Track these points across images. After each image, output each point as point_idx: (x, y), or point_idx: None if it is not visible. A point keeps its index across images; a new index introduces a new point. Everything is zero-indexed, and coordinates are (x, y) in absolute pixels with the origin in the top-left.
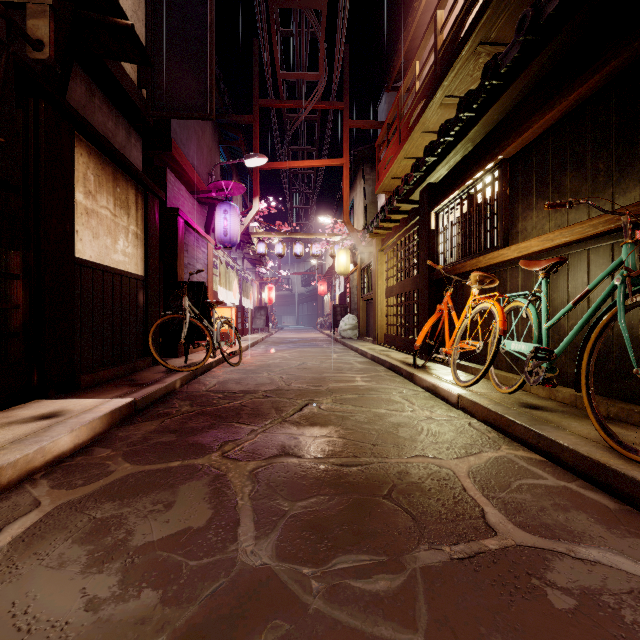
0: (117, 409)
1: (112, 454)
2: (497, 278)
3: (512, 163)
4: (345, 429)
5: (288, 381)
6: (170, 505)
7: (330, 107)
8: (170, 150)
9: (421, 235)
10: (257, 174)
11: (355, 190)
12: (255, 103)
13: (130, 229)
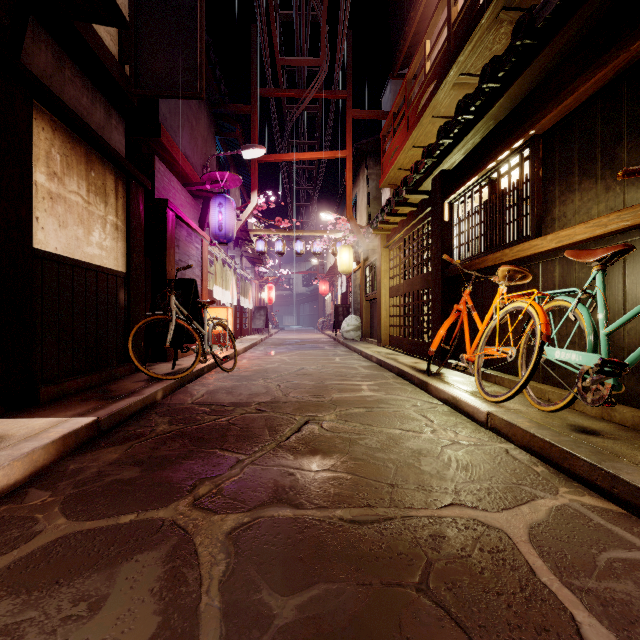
0: (72, 433)
1: (49, 501)
2: (530, 273)
3: (546, 139)
4: (354, 459)
5: (286, 390)
6: (98, 604)
7: (332, 96)
8: (158, 136)
9: (433, 228)
10: (255, 167)
11: (358, 186)
12: (253, 92)
13: (108, 219)
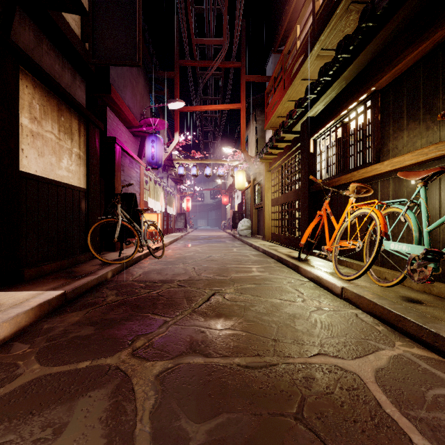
0: (46, 302)
1: (28, 351)
2: (372, 188)
3: (383, 93)
4: (247, 321)
5: (199, 271)
6: (60, 430)
7: (231, 66)
8: (109, 93)
9: (302, 157)
10: (177, 115)
11: (249, 128)
12: (176, 63)
13: (73, 151)
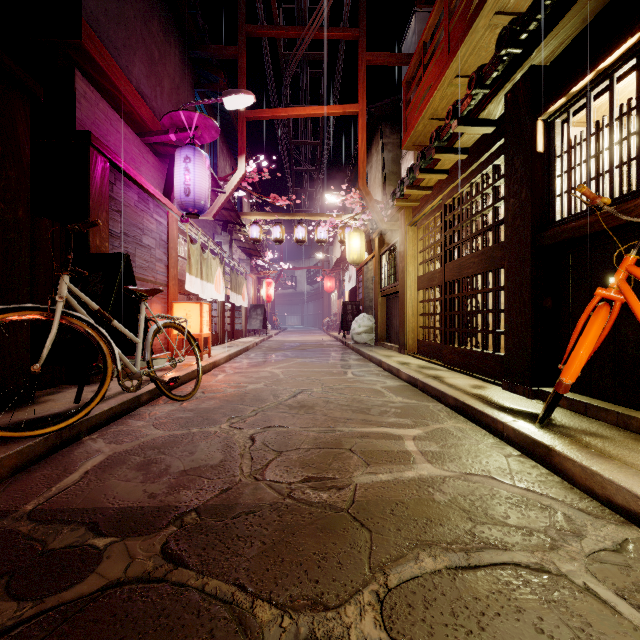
0: None
1: None
2: None
3: None
4: None
5: (260, 457)
6: None
7: (341, 36)
8: (78, 37)
9: (510, 169)
10: (243, 125)
11: (370, 162)
12: (240, 30)
13: None
